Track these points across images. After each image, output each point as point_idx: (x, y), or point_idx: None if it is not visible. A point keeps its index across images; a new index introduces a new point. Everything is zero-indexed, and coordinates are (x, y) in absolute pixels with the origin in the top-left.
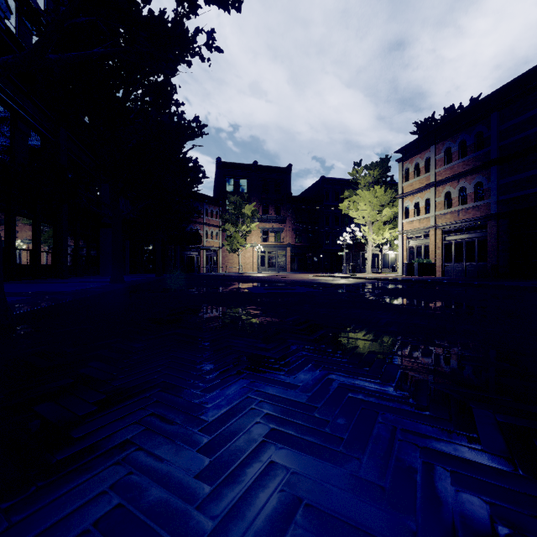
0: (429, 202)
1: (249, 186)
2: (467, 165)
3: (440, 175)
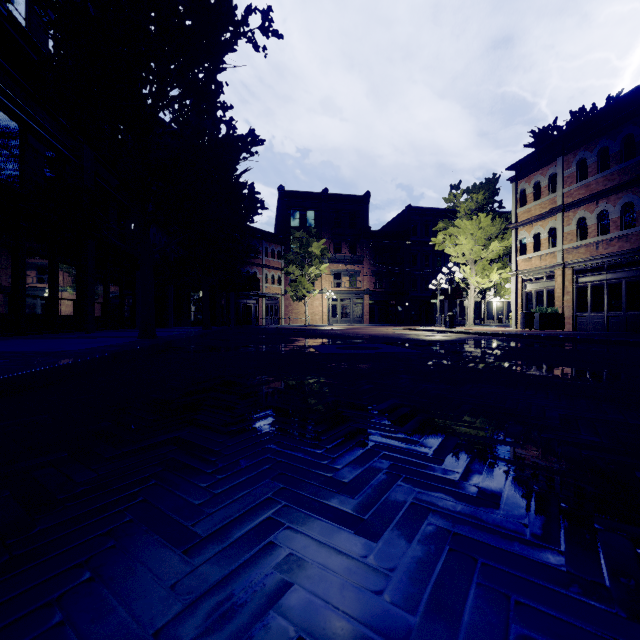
0: (554, 233)
1: (318, 220)
2: (610, 181)
3: (570, 196)
